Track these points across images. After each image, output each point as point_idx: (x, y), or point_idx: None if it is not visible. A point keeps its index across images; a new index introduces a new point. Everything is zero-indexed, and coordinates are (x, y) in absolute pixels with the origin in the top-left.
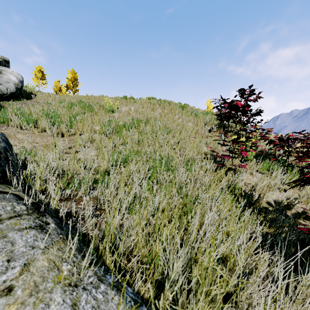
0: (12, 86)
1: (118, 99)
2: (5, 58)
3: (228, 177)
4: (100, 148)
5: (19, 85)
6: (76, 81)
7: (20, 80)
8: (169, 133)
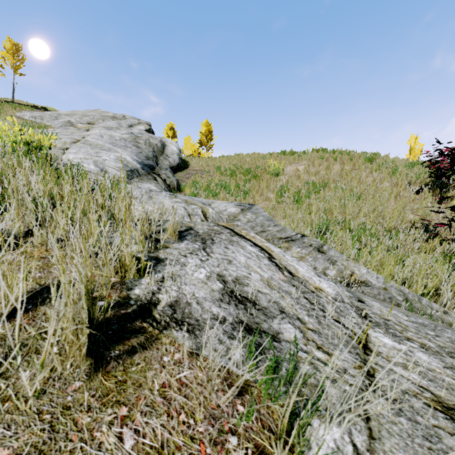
0: (176, 158)
1: (275, 155)
2: (148, 123)
3: (444, 246)
4: (286, 218)
5: (180, 155)
6: (210, 134)
7: (179, 149)
8: (358, 199)
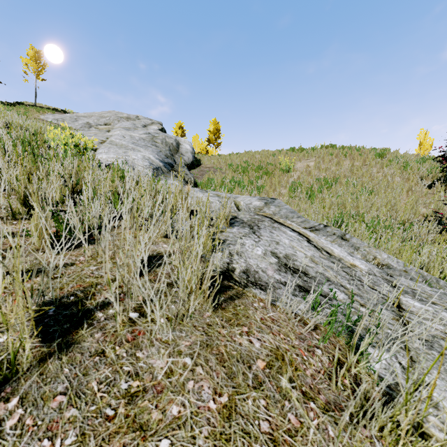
0: (190, 156)
1: (284, 152)
2: (160, 123)
3: None
4: (300, 212)
5: (193, 154)
6: (218, 132)
7: (192, 148)
8: (370, 194)
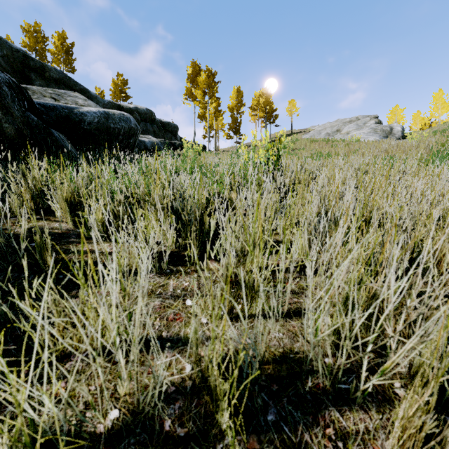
0: (400, 133)
1: None
2: (375, 116)
3: None
4: None
5: (403, 132)
6: (444, 101)
7: (402, 128)
8: None
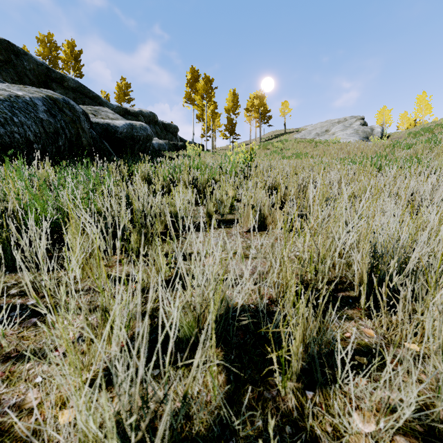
0: (380, 134)
1: None
2: (362, 117)
3: None
4: None
5: (382, 133)
6: (428, 103)
7: (382, 129)
8: None
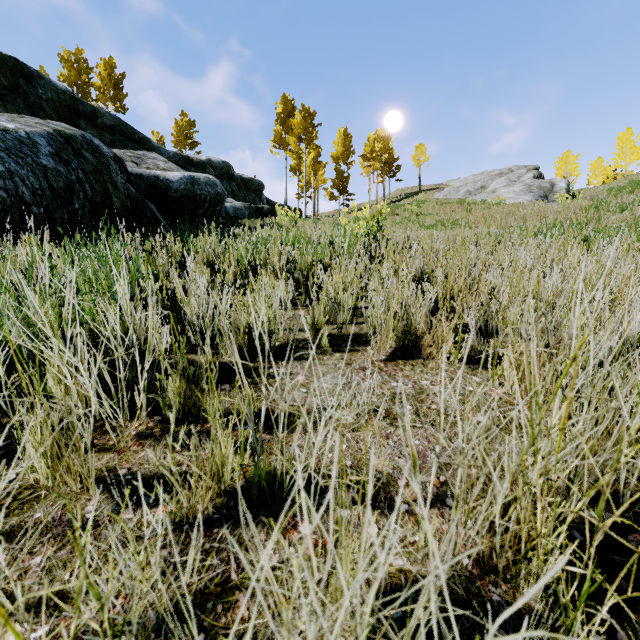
0: (564, 192)
1: None
2: (535, 166)
3: None
4: None
5: (568, 189)
6: (634, 145)
7: (568, 184)
8: None
